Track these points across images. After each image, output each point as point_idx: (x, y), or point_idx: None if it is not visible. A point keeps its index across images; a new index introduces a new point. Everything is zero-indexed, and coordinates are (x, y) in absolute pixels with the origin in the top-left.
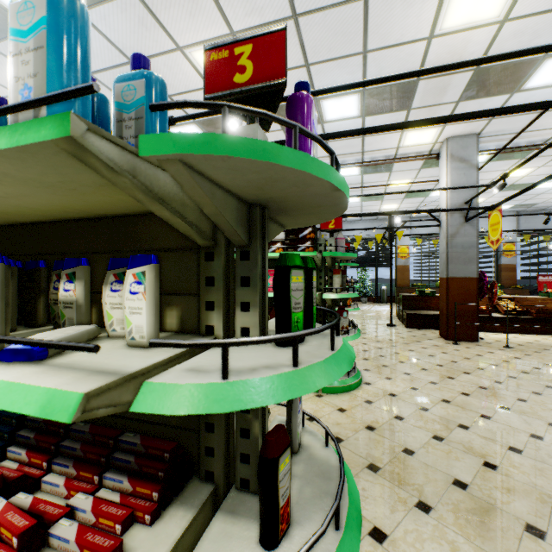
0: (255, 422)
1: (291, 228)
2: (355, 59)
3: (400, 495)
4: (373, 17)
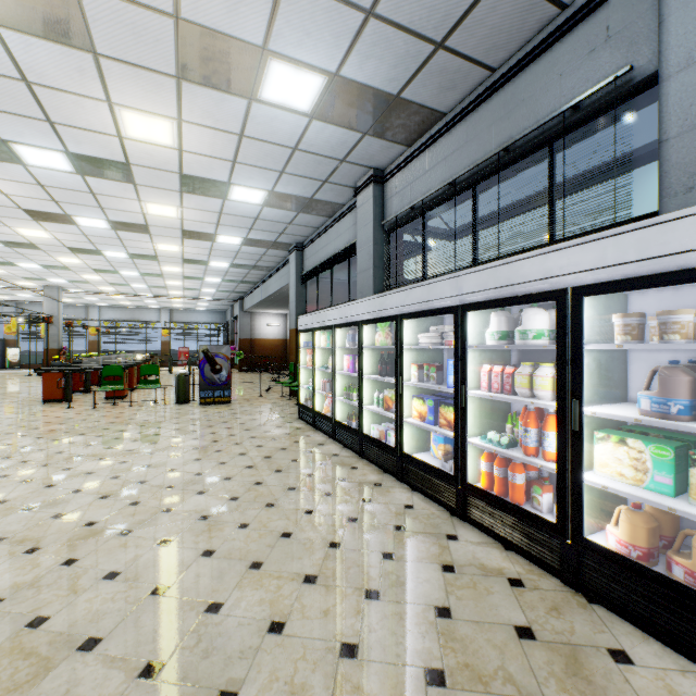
0: None
1: None
2: None
3: None
4: None
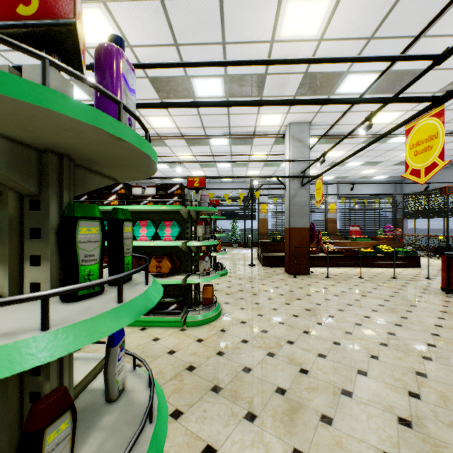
0: (47, 383)
1: (124, 181)
2: (217, 48)
3: (234, 410)
4: (227, 14)
